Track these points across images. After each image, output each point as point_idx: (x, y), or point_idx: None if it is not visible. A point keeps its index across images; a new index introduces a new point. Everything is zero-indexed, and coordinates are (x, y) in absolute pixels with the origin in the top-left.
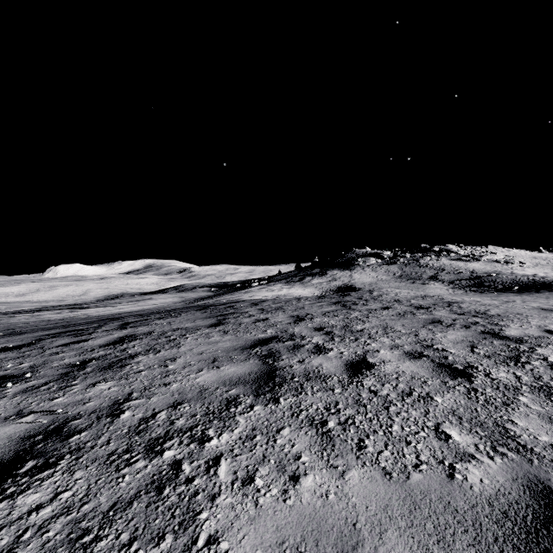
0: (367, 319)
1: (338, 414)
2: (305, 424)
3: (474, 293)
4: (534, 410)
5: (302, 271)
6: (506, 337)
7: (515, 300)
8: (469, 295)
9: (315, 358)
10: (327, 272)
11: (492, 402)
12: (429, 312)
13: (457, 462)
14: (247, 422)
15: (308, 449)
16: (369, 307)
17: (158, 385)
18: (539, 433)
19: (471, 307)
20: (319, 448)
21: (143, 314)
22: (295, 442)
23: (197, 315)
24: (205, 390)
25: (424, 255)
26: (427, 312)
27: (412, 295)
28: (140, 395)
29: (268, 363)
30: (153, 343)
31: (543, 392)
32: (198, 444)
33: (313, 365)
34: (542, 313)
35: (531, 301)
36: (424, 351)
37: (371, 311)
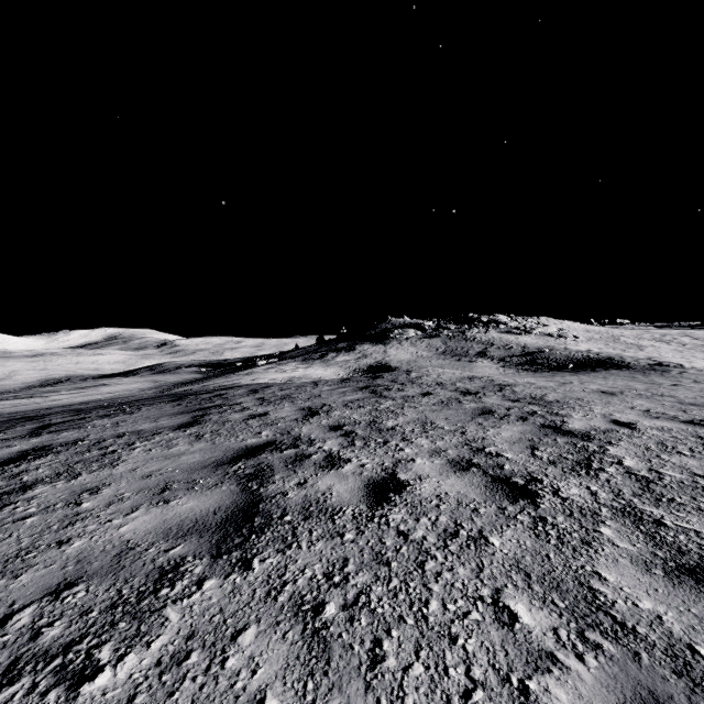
0: (402, 410)
1: (344, 585)
2: (286, 615)
3: (527, 372)
4: (623, 551)
5: (325, 346)
6: (571, 432)
7: (572, 381)
8: (522, 375)
9: (324, 476)
10: (356, 347)
11: (568, 540)
12: (478, 399)
13: (531, 676)
14: (183, 619)
15: (280, 678)
16: (405, 393)
17: (46, 546)
18: (638, 594)
19: (526, 391)
20: (301, 671)
21: (85, 408)
22: (259, 663)
23: (164, 410)
24: (128, 552)
25: (471, 326)
26: (475, 399)
27: (458, 376)
28: (0, 570)
29: (250, 489)
30: (74, 460)
31: (629, 517)
32: (66, 689)
33: (318, 490)
34: (603, 397)
35: (590, 383)
36: (474, 457)
37: (407, 399)
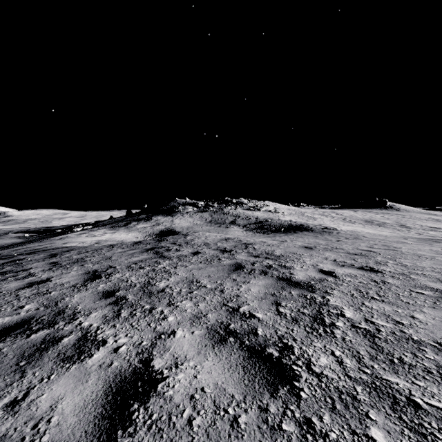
0: (175, 270)
1: None
2: None
3: (259, 234)
4: None
5: (130, 217)
6: (299, 283)
7: (286, 239)
8: (257, 235)
9: (58, 379)
10: (152, 218)
11: None
12: (232, 256)
13: None
14: None
15: None
16: (181, 253)
17: None
18: None
19: (262, 248)
20: None
21: None
22: None
23: None
24: None
25: (227, 205)
26: (230, 256)
27: (218, 238)
28: None
29: None
30: None
31: (385, 399)
32: None
33: (32, 416)
34: (307, 251)
35: (296, 241)
36: (231, 321)
37: (181, 258)
